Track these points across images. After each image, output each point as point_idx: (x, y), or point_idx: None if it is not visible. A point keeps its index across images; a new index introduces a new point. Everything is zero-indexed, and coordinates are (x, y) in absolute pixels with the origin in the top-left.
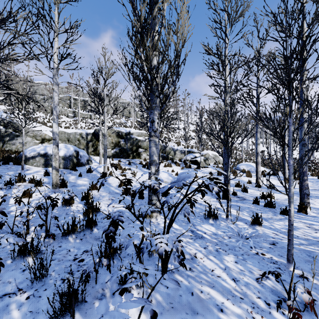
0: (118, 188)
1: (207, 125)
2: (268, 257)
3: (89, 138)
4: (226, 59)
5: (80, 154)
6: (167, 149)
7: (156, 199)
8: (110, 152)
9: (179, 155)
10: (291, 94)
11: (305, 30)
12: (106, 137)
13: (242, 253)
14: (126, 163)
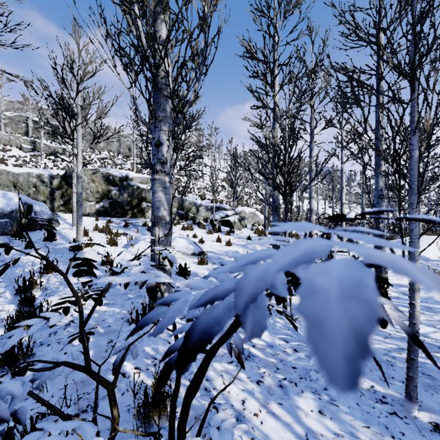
0: (100, 267)
1: (244, 171)
2: (367, 387)
3: (56, 184)
4: (275, 67)
5: (36, 210)
6: (187, 203)
7: (165, 288)
8: (94, 207)
9: (204, 212)
10: (415, 93)
11: (383, 35)
12: (82, 180)
13: (325, 386)
14: (121, 224)
